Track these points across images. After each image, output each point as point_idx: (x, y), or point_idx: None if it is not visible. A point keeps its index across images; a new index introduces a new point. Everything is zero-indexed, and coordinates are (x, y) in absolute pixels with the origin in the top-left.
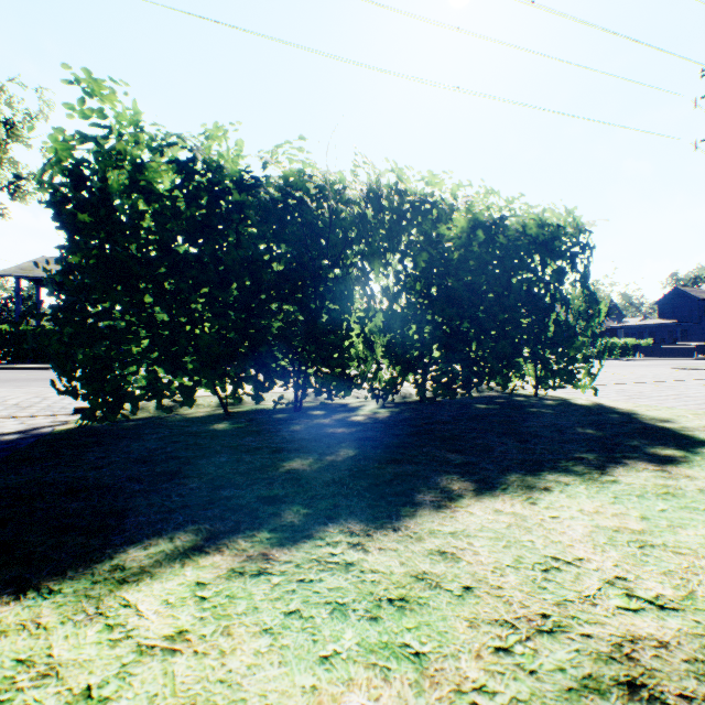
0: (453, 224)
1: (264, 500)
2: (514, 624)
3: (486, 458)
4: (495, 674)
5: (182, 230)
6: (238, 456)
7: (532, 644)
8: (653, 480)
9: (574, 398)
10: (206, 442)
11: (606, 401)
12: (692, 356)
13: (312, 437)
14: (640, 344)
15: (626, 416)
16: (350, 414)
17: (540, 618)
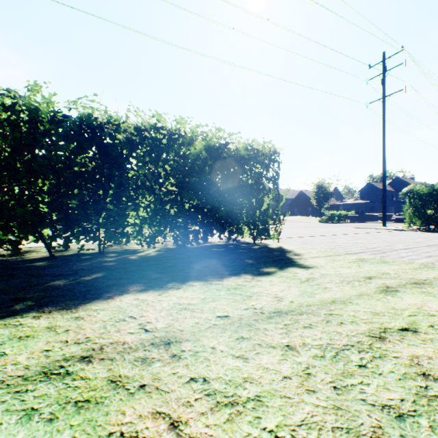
0: (194, 147)
1: (14, 300)
2: (69, 341)
3: (171, 275)
4: (30, 358)
5: (10, 146)
6: (28, 279)
7: (65, 347)
8: (238, 282)
9: (273, 244)
10: (18, 272)
11: (287, 245)
12: (375, 221)
13: (89, 268)
14: (348, 214)
15: (282, 253)
16: (131, 255)
17: (84, 338)
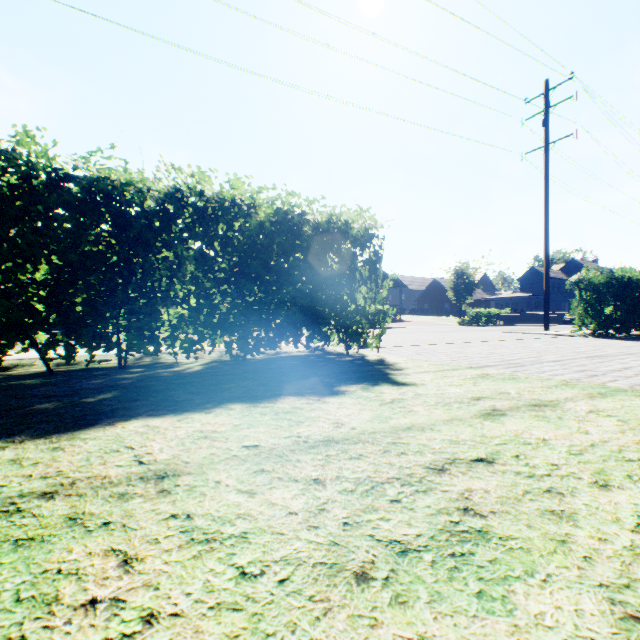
0: (256, 217)
1: None
2: (34, 475)
3: (208, 396)
4: None
5: None
6: (7, 401)
7: (26, 482)
8: (295, 405)
9: (374, 355)
10: None
11: (392, 357)
12: (540, 323)
13: (97, 387)
14: (501, 313)
15: (379, 367)
16: (165, 370)
17: (55, 472)
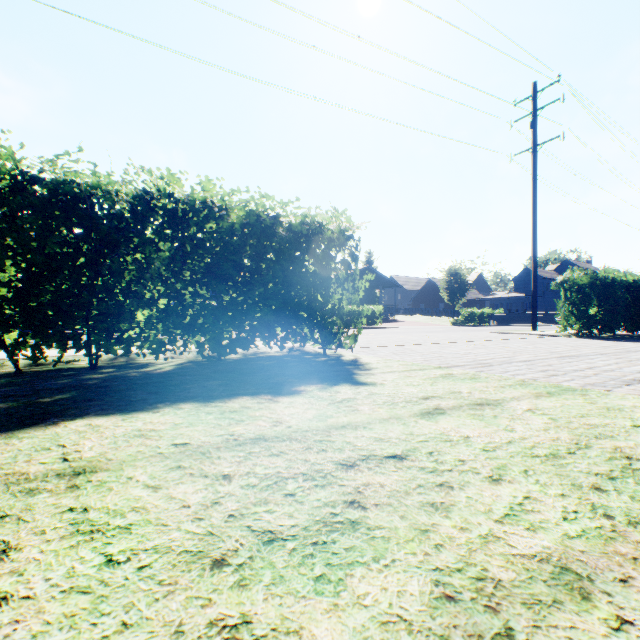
0: (228, 219)
1: None
2: None
3: (164, 396)
4: None
5: None
6: None
7: None
8: (246, 404)
9: (351, 355)
10: None
11: (367, 357)
12: None
13: (59, 387)
14: (495, 313)
15: (348, 367)
16: (135, 370)
17: None
